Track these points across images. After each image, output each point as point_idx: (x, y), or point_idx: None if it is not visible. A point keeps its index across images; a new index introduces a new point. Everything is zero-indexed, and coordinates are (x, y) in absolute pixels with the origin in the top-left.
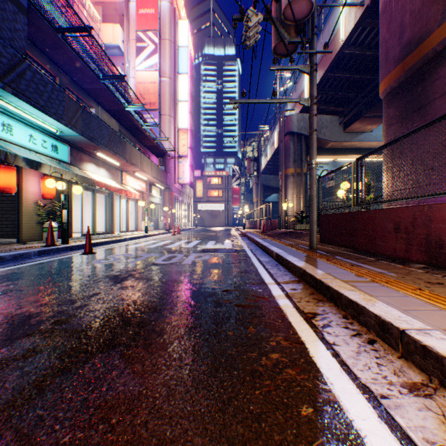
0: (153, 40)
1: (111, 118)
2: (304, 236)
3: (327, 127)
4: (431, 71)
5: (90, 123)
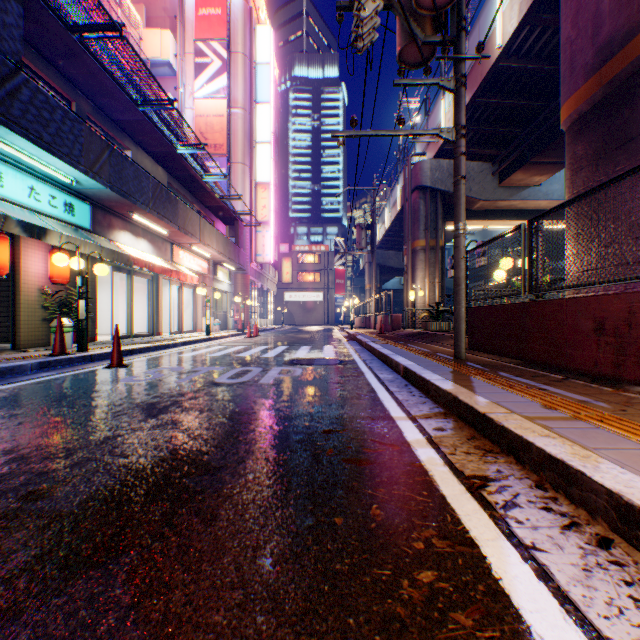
0: (220, 53)
1: (156, 166)
2: (443, 340)
3: (475, 178)
4: None
5: (122, 171)
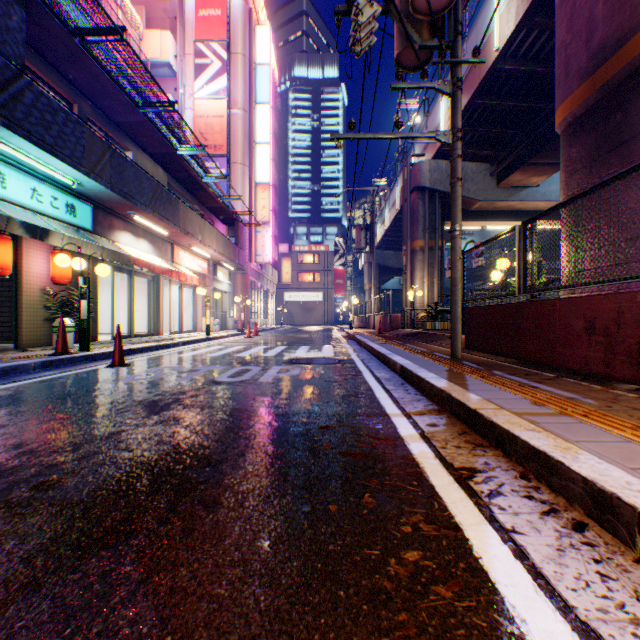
0: (219, 54)
1: (156, 167)
2: (440, 339)
3: (473, 179)
4: (638, 88)
5: (123, 172)
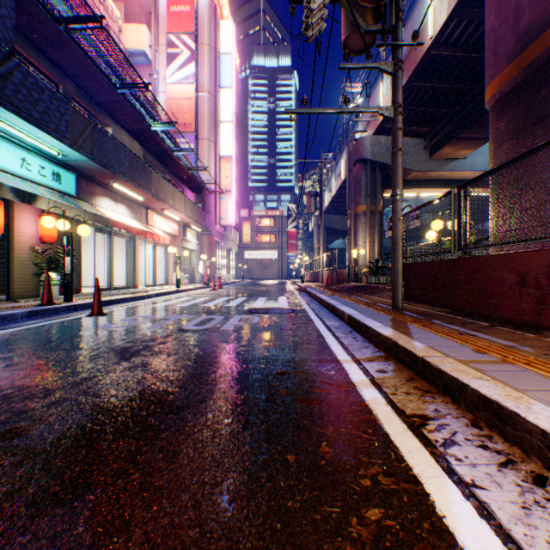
0: (188, 44)
1: (133, 141)
2: (381, 292)
3: (409, 152)
4: None
5: (103, 145)
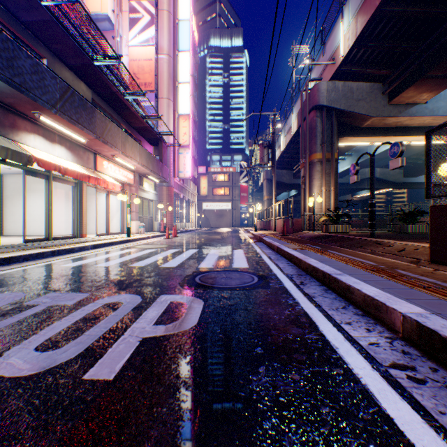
0: (149, 9)
1: (77, 80)
2: (367, 245)
3: (367, 98)
4: None
5: (13, 59)
